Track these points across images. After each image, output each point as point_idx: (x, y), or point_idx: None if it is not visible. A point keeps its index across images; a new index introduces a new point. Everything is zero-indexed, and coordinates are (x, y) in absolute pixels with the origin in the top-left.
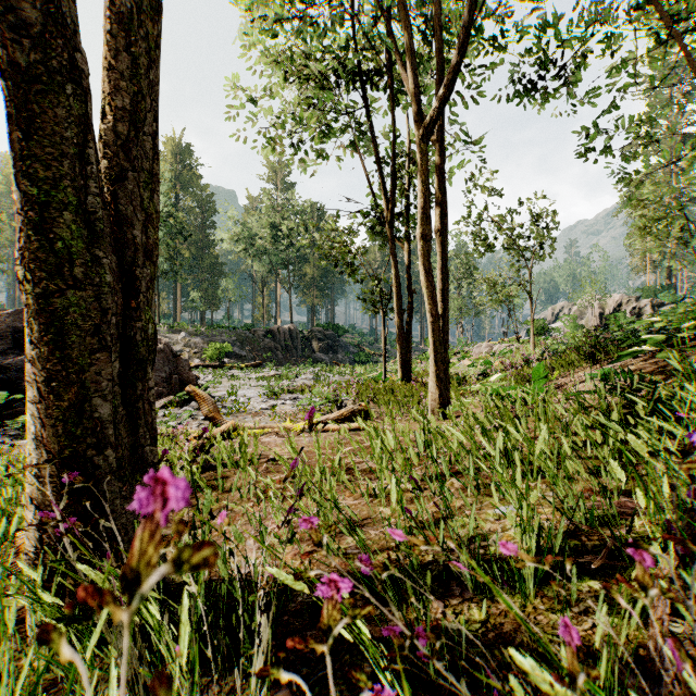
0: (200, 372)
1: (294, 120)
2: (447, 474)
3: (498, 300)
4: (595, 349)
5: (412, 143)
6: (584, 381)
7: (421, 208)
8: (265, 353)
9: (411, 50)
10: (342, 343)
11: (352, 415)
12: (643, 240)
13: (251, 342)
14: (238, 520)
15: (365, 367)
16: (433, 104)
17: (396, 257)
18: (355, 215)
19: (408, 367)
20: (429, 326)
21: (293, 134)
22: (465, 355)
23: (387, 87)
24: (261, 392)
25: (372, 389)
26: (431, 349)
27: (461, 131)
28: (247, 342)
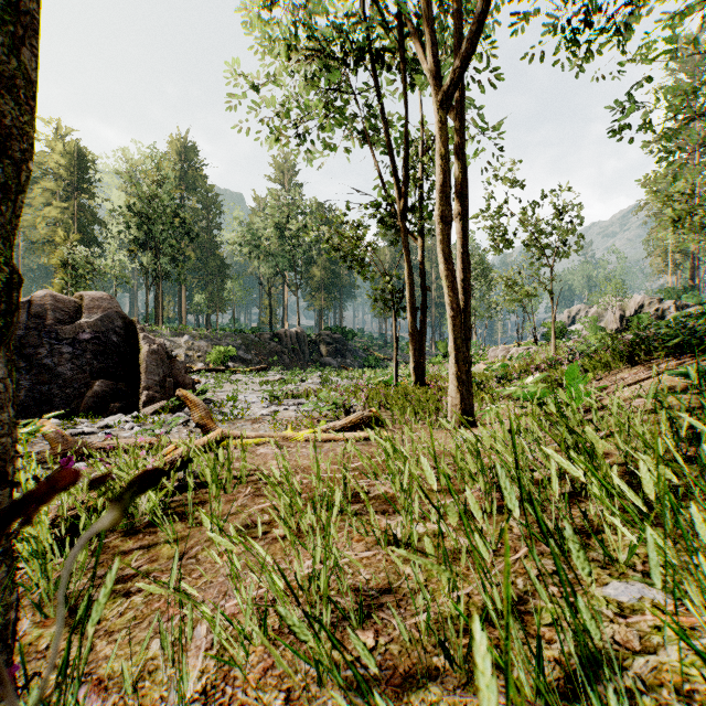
0: (203, 376)
1: (299, 108)
2: (581, 571)
3: (516, 300)
4: (631, 350)
5: (425, 132)
6: (632, 383)
7: (440, 185)
8: (272, 358)
9: (429, 3)
10: (350, 347)
11: (362, 423)
12: (674, 235)
13: (257, 345)
14: (198, 578)
15: (375, 371)
16: (455, 64)
17: (409, 251)
18: (364, 207)
19: (422, 370)
20: (449, 322)
21: (298, 124)
22: (480, 358)
23: (399, 67)
24: (264, 396)
25: (383, 394)
26: (451, 348)
27: (479, 115)
28: (253, 345)
